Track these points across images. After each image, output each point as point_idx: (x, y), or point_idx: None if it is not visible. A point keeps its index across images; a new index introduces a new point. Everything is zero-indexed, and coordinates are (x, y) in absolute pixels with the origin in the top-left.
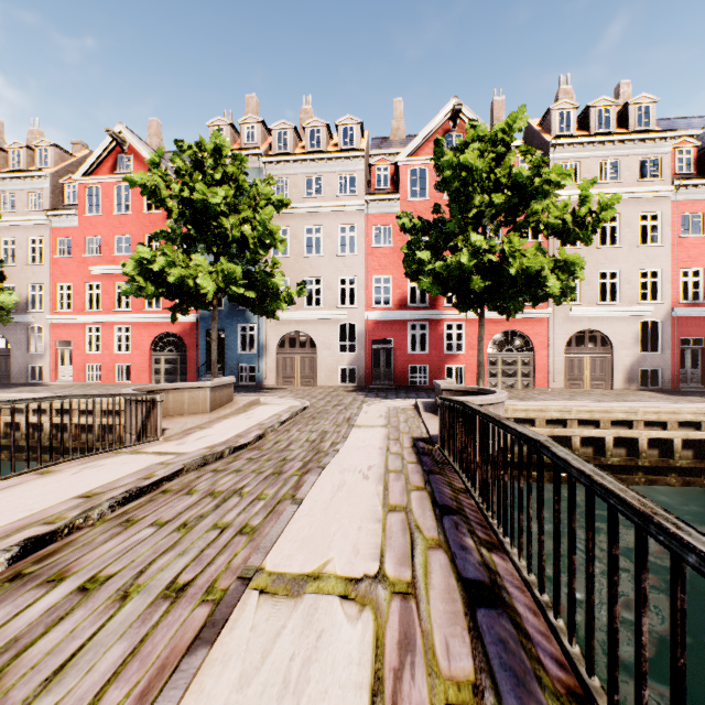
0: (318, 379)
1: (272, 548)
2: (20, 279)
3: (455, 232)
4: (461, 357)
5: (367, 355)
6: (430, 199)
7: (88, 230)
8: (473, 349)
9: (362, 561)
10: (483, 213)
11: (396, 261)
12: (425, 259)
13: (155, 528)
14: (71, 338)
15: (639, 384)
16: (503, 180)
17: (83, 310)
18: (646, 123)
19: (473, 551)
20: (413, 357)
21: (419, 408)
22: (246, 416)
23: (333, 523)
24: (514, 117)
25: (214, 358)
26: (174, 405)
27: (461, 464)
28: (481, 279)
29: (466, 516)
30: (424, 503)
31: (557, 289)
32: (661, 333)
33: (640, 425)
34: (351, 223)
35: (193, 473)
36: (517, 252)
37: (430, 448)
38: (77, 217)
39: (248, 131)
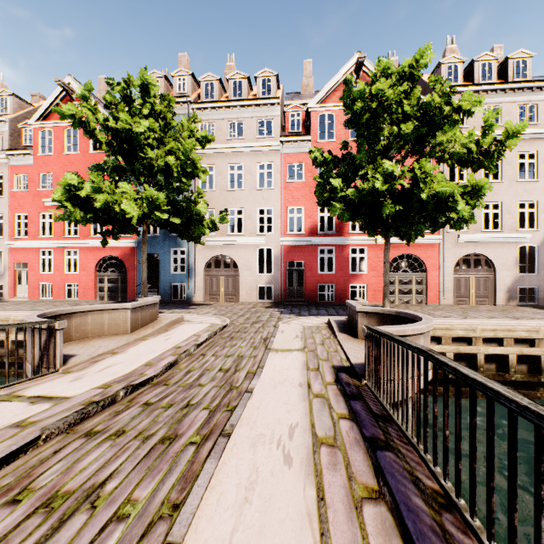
0: (240, 296)
1: None
2: None
3: (362, 165)
4: (363, 277)
5: (282, 275)
6: (336, 141)
7: (42, 168)
8: (373, 270)
9: None
10: (391, 144)
11: (307, 194)
12: (338, 186)
13: None
14: (27, 261)
15: (518, 301)
16: (410, 113)
17: (37, 236)
18: (523, 75)
19: None
20: (322, 277)
21: (333, 327)
22: (165, 337)
23: None
24: (422, 52)
25: (144, 279)
26: (93, 327)
27: (418, 435)
28: (392, 204)
29: None
30: None
31: (467, 213)
32: (537, 256)
33: (541, 343)
34: (269, 161)
35: (55, 440)
36: (427, 178)
37: (356, 385)
38: (32, 156)
39: (179, 82)
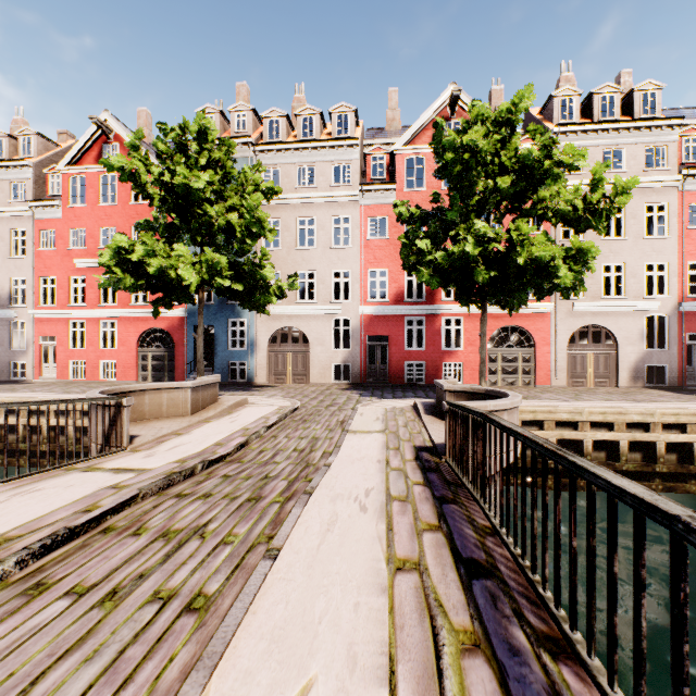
0: (311, 376)
1: (224, 652)
2: (2, 272)
3: (455, 222)
4: (459, 353)
5: (362, 351)
6: (427, 190)
7: (73, 222)
8: (472, 345)
9: (362, 685)
10: (486, 199)
11: (391, 254)
12: (425, 249)
13: (70, 600)
14: (54, 334)
15: (645, 382)
16: (509, 164)
17: (67, 304)
18: (651, 111)
19: (530, 659)
20: (410, 353)
21: (418, 409)
22: (230, 420)
23: (318, 596)
24: (521, 95)
25: (200, 355)
26: (151, 408)
27: (481, 490)
28: (486, 270)
29: (503, 579)
30: (442, 556)
31: (570, 280)
32: (668, 328)
33: (657, 428)
34: (346, 214)
35: (151, 499)
36: (525, 241)
37: (436, 461)
38: (61, 208)
39: (238, 119)
